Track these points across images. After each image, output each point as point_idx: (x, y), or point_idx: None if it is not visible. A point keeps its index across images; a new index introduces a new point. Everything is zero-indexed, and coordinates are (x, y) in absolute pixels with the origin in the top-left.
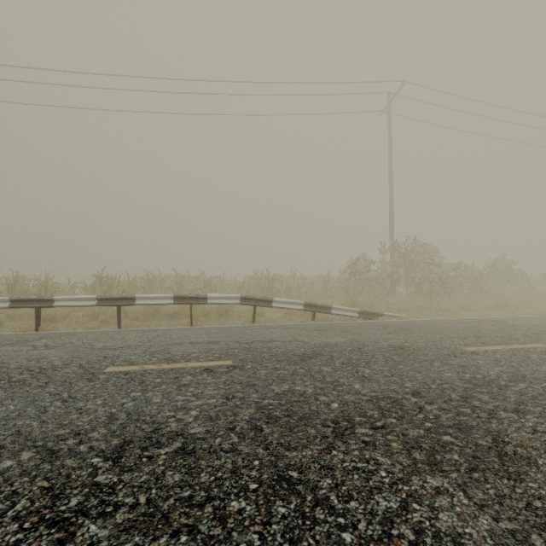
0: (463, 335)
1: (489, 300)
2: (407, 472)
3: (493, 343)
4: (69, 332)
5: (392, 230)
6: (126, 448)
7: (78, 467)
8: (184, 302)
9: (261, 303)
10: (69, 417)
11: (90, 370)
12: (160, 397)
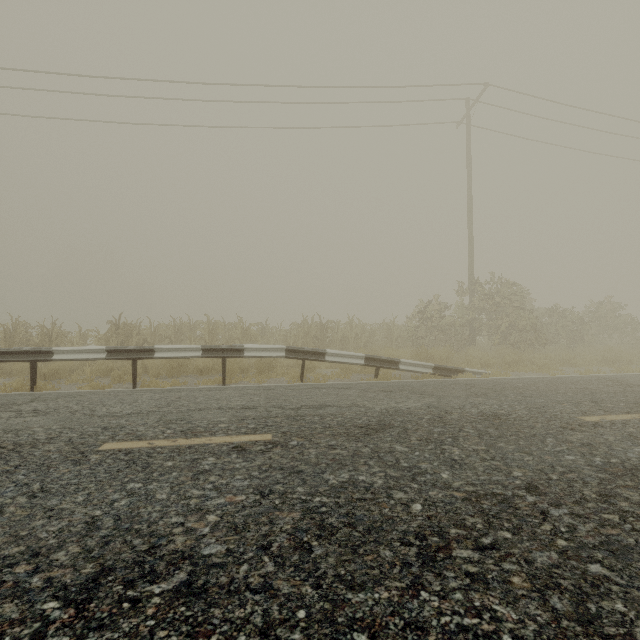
0: (575, 399)
1: (593, 353)
2: (547, 637)
3: (618, 410)
4: (70, 392)
5: (472, 267)
6: (102, 582)
7: (20, 619)
8: (215, 355)
9: (311, 356)
10: (31, 524)
11: (81, 447)
12: (168, 490)
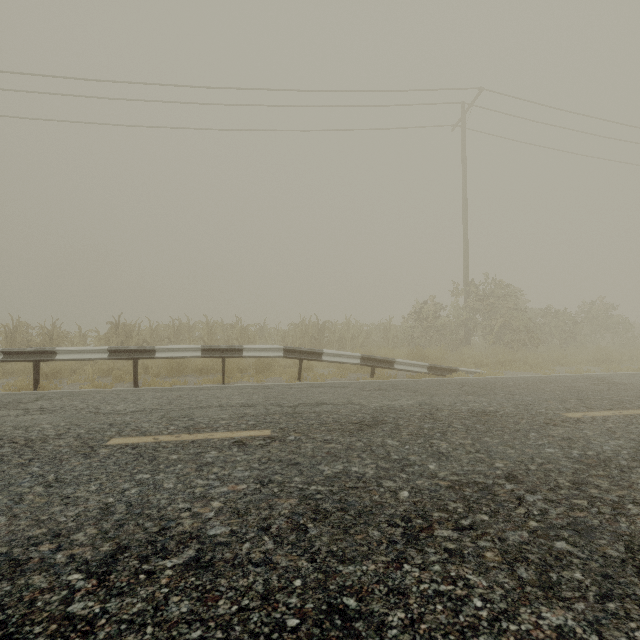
0: (561, 397)
1: (585, 353)
2: (512, 600)
3: (601, 407)
4: (74, 391)
5: (467, 268)
6: (119, 558)
7: (49, 587)
8: (215, 355)
9: (308, 356)
10: (50, 510)
11: (89, 442)
12: (174, 480)
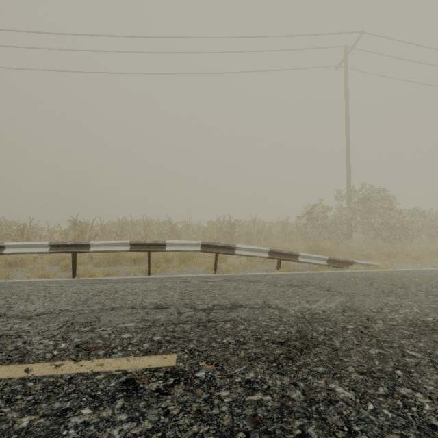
0: None
1: None
2: None
3: None
4: (14, 282)
5: (349, 177)
6: None
7: None
8: (141, 249)
9: (223, 250)
10: None
11: None
12: None
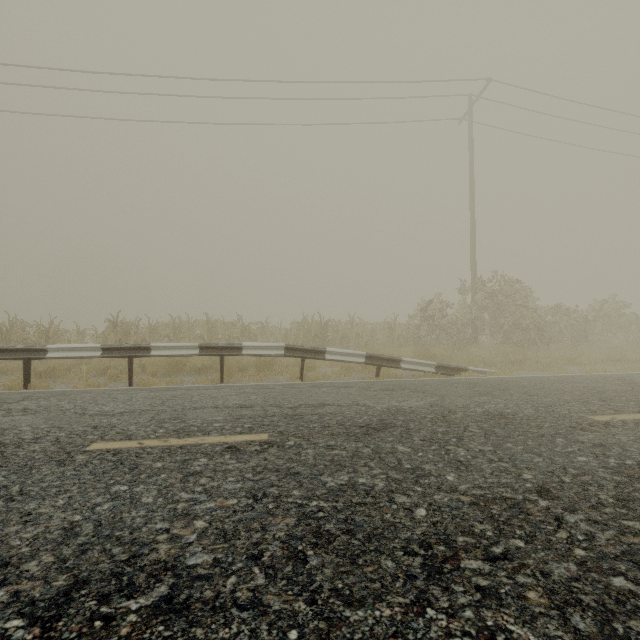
0: (583, 398)
1: (597, 352)
2: None
3: (629, 409)
4: (64, 391)
5: (474, 265)
6: (74, 596)
7: None
8: (213, 353)
9: (311, 354)
10: (4, 530)
11: (67, 447)
12: (155, 493)
